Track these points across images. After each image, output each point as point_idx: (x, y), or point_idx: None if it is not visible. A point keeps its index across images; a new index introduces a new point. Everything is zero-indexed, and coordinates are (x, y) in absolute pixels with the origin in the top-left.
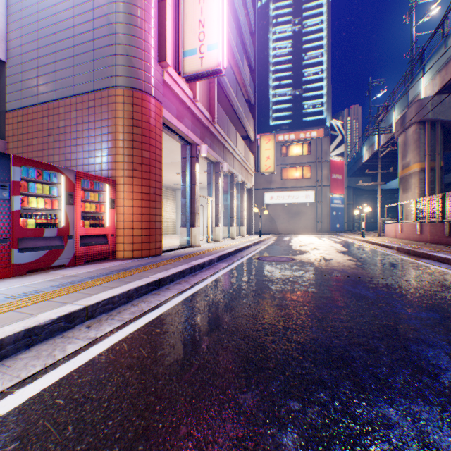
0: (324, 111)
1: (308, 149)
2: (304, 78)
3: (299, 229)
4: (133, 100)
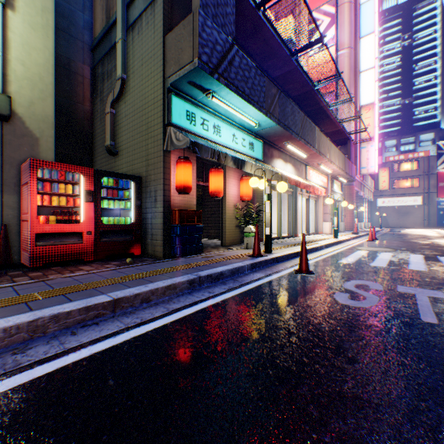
0: (437, 115)
1: (415, 165)
2: (413, 87)
3: (407, 224)
4: (349, 188)
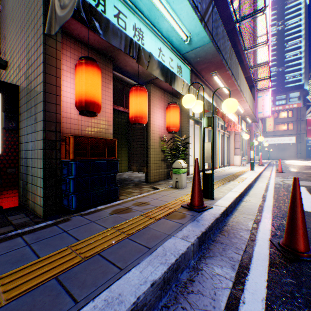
0: (302, 79)
1: (290, 113)
2: (285, 59)
3: (285, 157)
4: (249, 128)
